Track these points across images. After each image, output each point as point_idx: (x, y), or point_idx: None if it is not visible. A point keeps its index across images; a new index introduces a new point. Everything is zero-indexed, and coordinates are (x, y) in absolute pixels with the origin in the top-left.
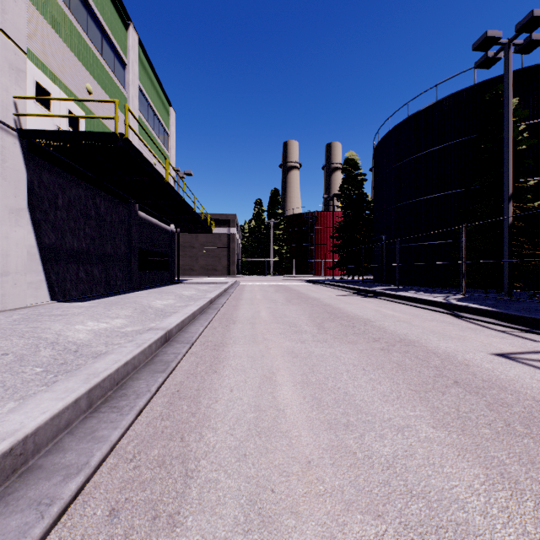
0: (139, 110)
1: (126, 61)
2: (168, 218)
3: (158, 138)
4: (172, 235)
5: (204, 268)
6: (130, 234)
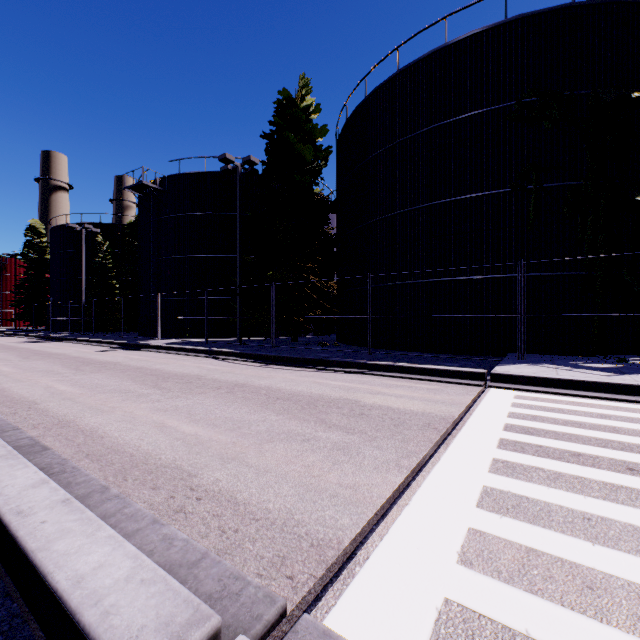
0: None
1: None
2: None
3: None
4: None
5: None
6: None
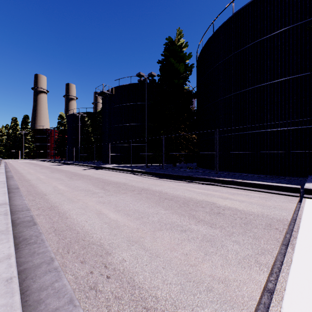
0: None
1: None
2: None
3: None
4: None
5: None
6: None
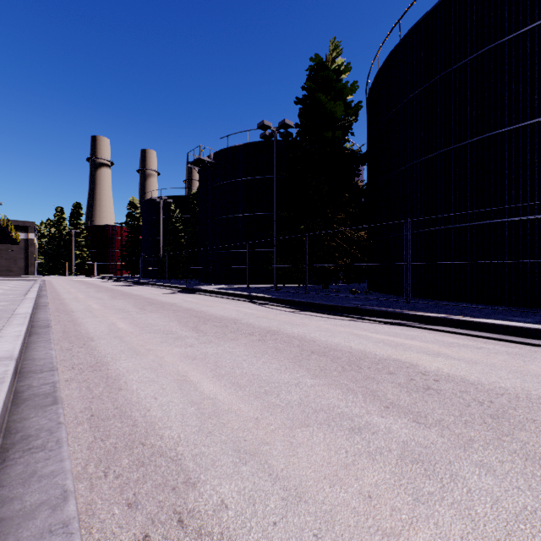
0: None
1: None
2: None
3: None
4: None
5: None
6: None
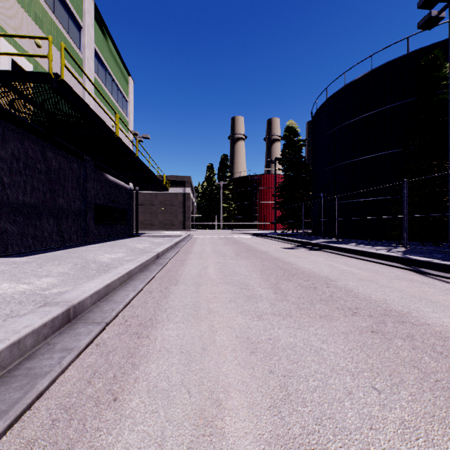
0: (96, 73)
1: (82, 24)
2: (126, 177)
3: (116, 103)
4: (130, 193)
5: (163, 223)
6: (85, 190)
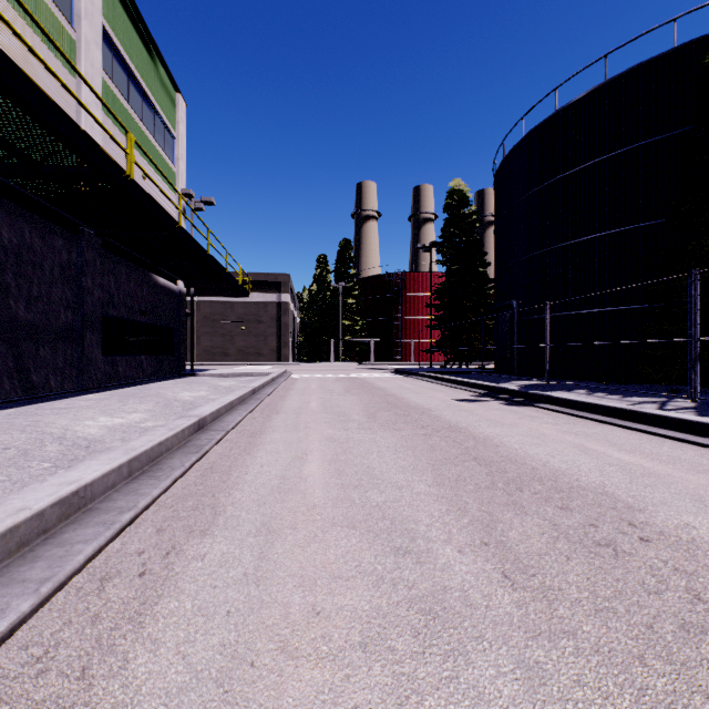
0: (109, 75)
1: None
2: (170, 270)
3: (151, 136)
4: (180, 299)
5: (243, 352)
6: (82, 290)
